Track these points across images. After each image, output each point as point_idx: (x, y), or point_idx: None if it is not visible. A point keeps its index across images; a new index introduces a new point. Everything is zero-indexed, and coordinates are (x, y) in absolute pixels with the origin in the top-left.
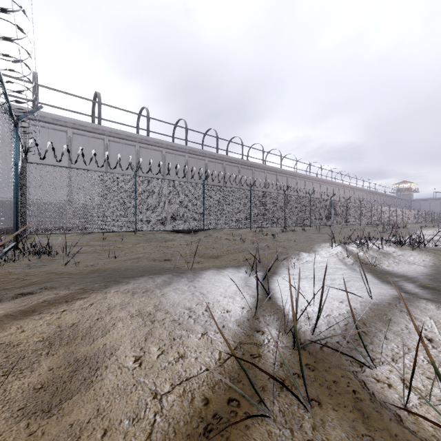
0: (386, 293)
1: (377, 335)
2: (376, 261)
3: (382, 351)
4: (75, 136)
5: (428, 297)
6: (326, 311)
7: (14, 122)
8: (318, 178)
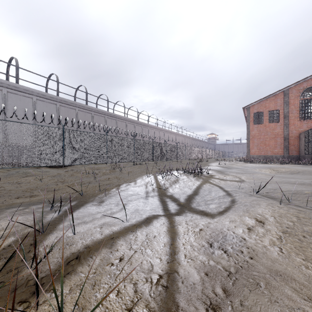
0: (146, 214)
1: (87, 261)
2: (168, 186)
3: (71, 280)
4: None
5: (175, 212)
6: (75, 241)
7: None
8: (162, 128)
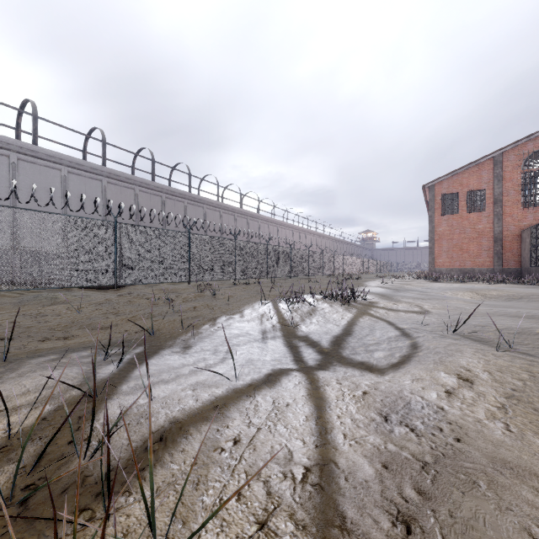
0: (267, 367)
1: (179, 445)
2: (299, 321)
3: (157, 476)
4: None
5: (315, 365)
6: (154, 411)
7: None
8: (283, 222)
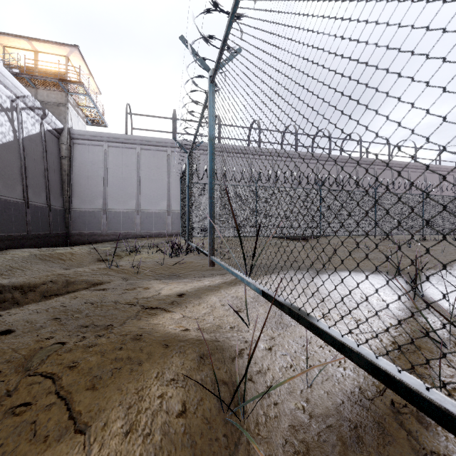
0: None
1: None
2: None
3: None
4: (201, 156)
5: None
6: None
7: (189, 156)
8: None
